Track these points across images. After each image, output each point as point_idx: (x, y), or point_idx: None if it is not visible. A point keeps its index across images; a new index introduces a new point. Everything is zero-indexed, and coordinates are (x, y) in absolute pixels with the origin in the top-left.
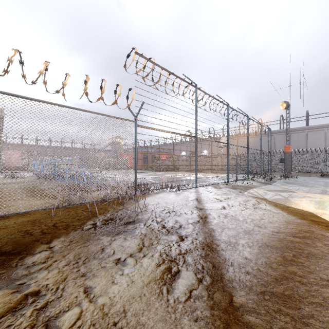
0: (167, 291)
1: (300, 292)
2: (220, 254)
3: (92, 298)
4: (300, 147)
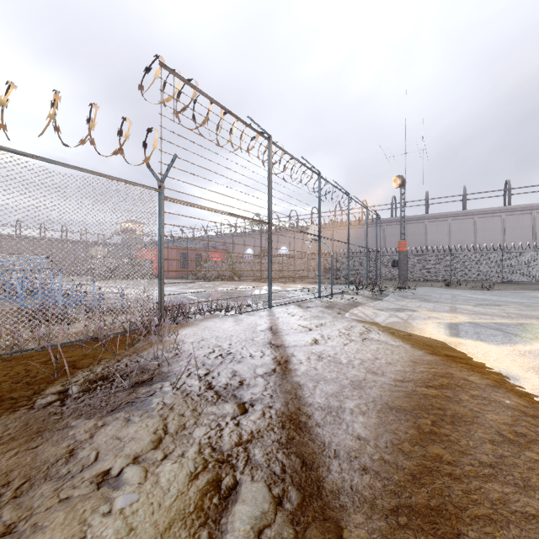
0: None
1: (454, 498)
2: (314, 435)
3: None
4: (419, 245)
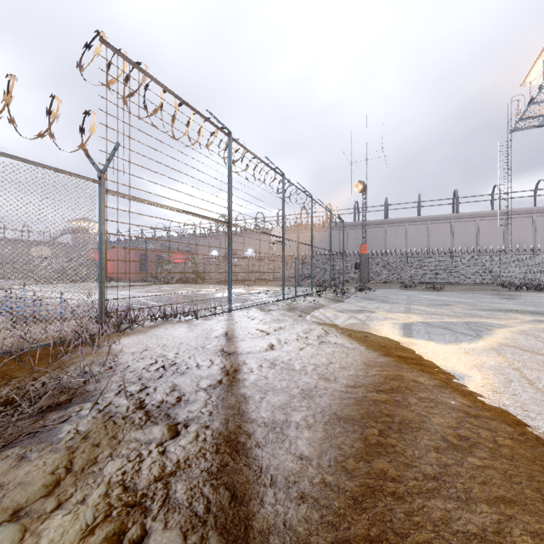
0: None
1: (396, 523)
2: (251, 458)
3: None
4: (379, 248)
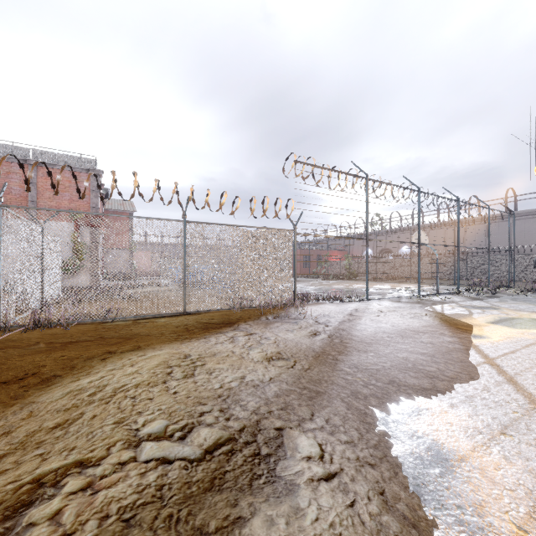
0: (312, 337)
1: (379, 342)
2: (348, 332)
3: (279, 336)
4: None
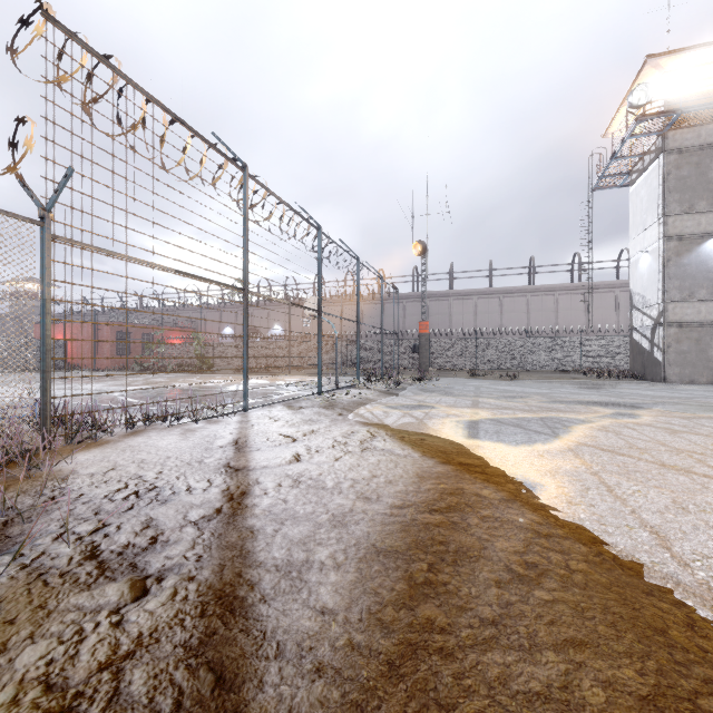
0: None
1: (442, 691)
2: (252, 620)
3: None
4: (443, 327)
